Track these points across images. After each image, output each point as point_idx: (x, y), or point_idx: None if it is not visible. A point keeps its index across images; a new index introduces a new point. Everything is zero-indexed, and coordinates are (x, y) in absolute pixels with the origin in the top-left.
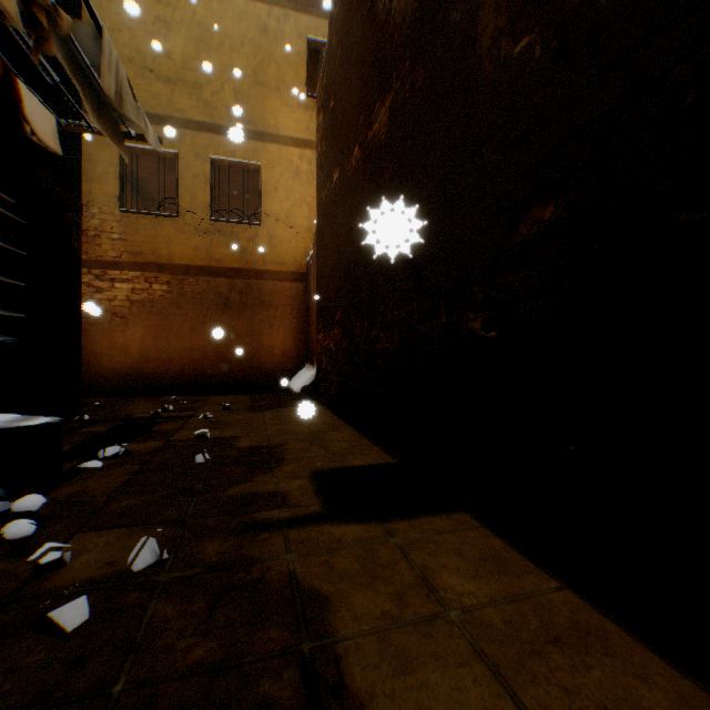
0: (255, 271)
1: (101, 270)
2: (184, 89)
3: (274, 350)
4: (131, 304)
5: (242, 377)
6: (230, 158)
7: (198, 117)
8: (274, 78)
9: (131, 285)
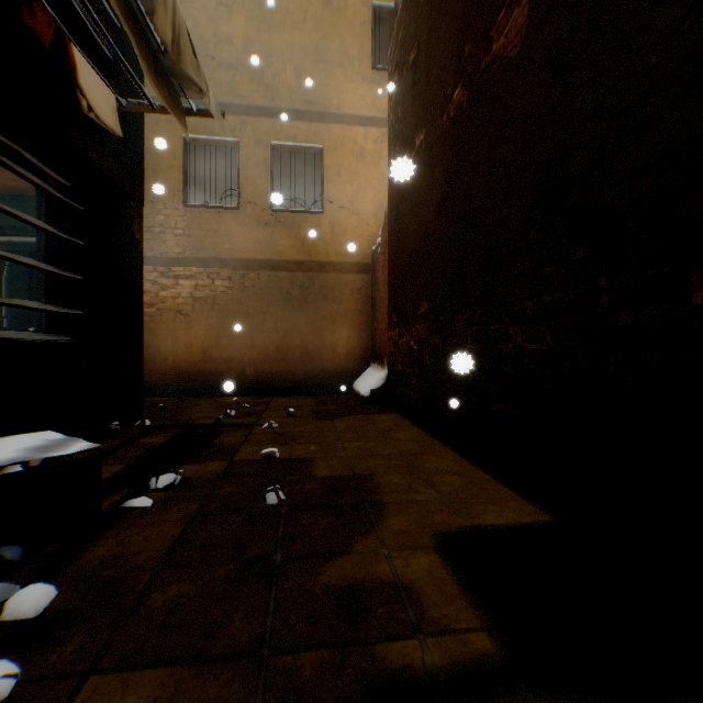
0: (317, 263)
1: (165, 267)
2: (245, 74)
3: (337, 348)
4: (193, 301)
5: (303, 378)
6: (291, 143)
7: (258, 102)
8: (337, 53)
9: (193, 282)
